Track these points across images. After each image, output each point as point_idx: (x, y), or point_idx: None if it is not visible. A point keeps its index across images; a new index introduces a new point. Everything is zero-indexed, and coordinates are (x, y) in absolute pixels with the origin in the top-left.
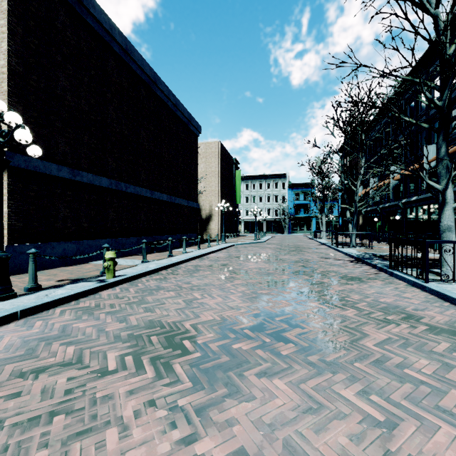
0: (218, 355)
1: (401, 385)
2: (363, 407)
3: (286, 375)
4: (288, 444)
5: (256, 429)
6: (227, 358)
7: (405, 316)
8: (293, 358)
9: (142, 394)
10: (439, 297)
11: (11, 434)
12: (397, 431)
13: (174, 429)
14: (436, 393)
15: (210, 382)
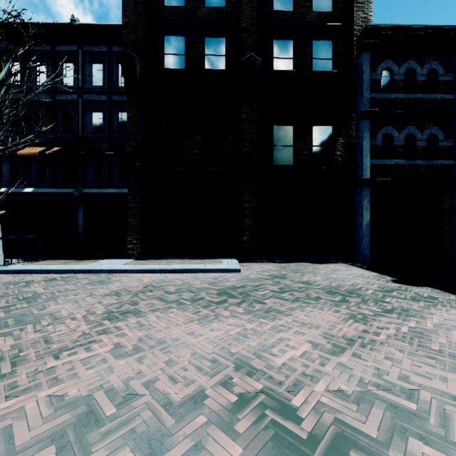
0: (0, 322)
1: (77, 291)
2: (82, 296)
3: (48, 306)
4: (89, 305)
5: (78, 309)
6: (11, 319)
7: (25, 282)
8: (35, 304)
9: (24, 336)
10: (16, 273)
11: (25, 364)
12: (95, 294)
13: (65, 322)
14: (85, 288)
15: (33, 320)
